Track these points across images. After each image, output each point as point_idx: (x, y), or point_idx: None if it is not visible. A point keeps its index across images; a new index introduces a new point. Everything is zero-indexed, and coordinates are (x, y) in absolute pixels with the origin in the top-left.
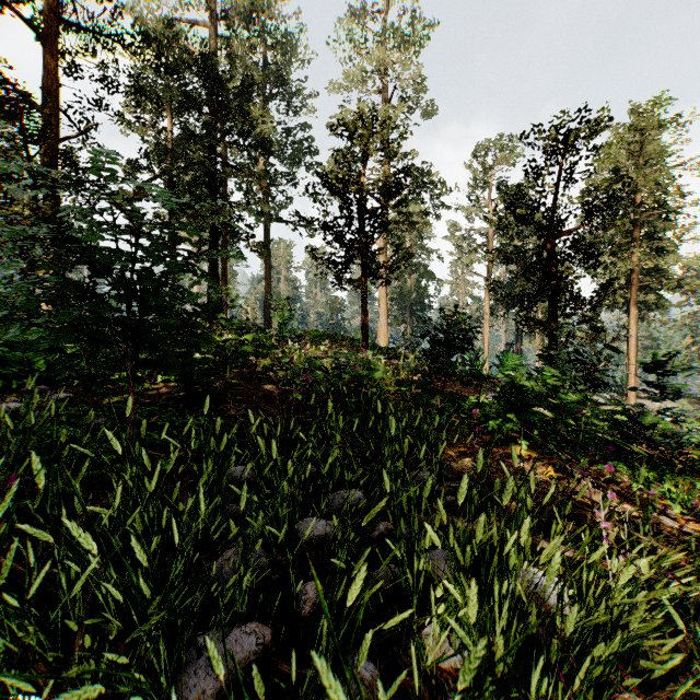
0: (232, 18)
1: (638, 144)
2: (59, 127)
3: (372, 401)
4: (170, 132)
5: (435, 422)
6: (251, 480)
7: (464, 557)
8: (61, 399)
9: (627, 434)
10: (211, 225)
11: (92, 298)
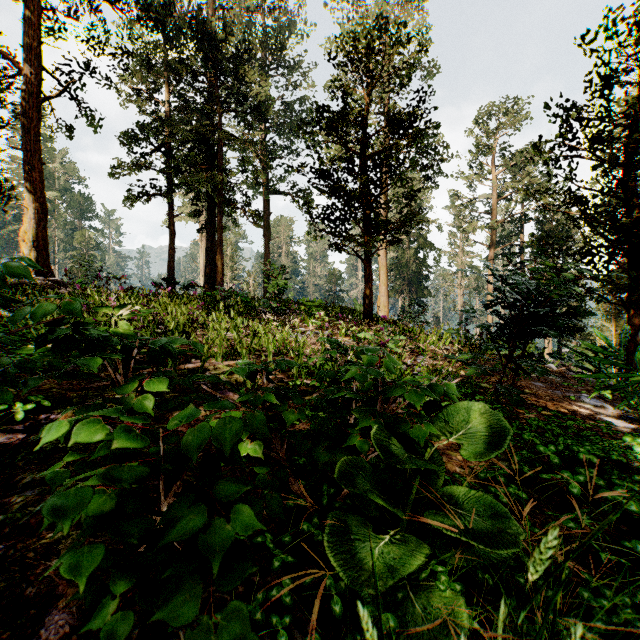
0: None
1: None
2: (40, 86)
3: None
4: (168, 104)
5: None
6: None
7: None
8: None
9: None
10: (208, 196)
11: None
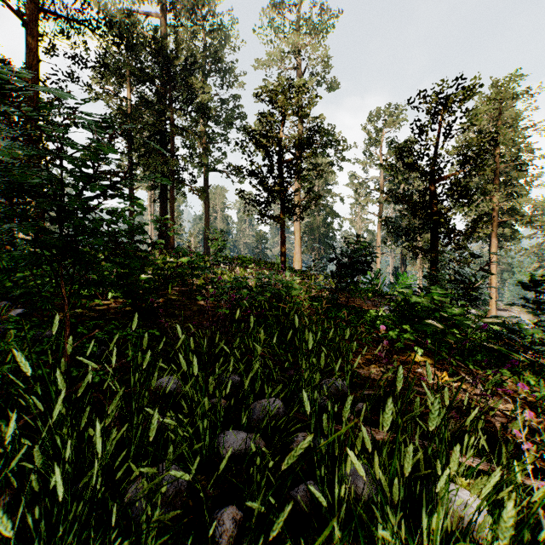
0: (178, 9)
1: (498, 110)
2: (39, 94)
3: (289, 315)
4: (129, 100)
5: (346, 335)
6: (178, 390)
7: (391, 491)
8: (20, 314)
9: (507, 343)
10: (162, 174)
11: (27, 220)
